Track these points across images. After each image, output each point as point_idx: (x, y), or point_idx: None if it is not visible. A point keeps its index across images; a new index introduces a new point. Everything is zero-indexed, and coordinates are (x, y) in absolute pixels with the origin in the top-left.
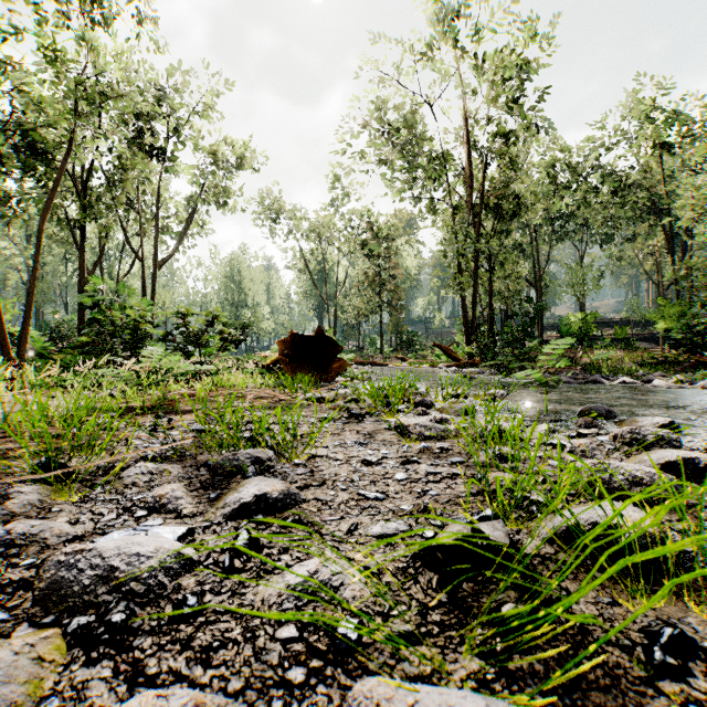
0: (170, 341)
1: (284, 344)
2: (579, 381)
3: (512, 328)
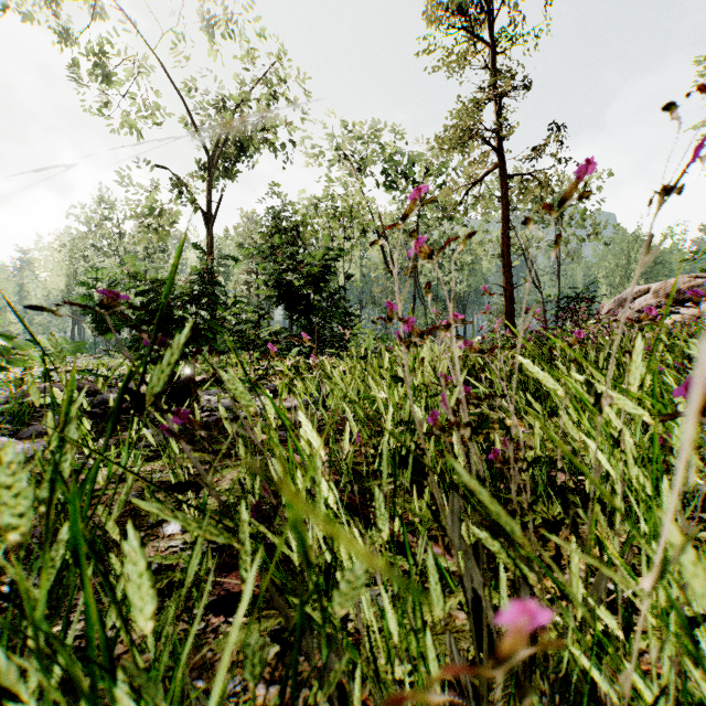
0: None
1: None
2: None
3: None
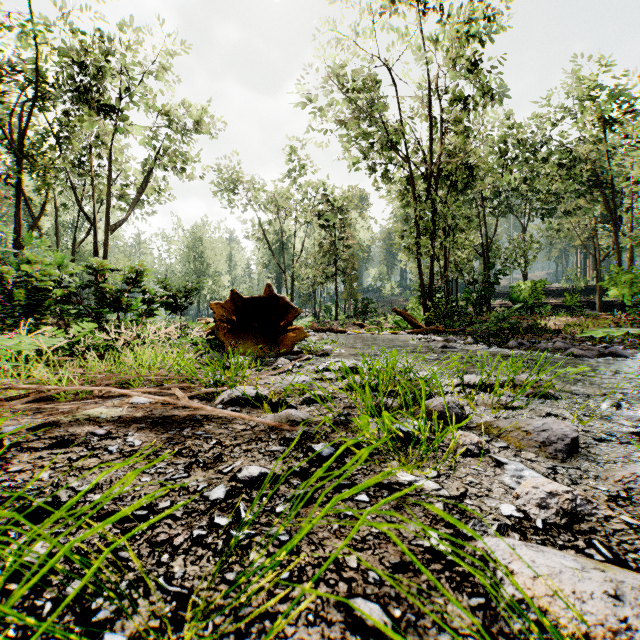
0: (75, 304)
1: (223, 306)
2: (594, 354)
3: (471, 294)
